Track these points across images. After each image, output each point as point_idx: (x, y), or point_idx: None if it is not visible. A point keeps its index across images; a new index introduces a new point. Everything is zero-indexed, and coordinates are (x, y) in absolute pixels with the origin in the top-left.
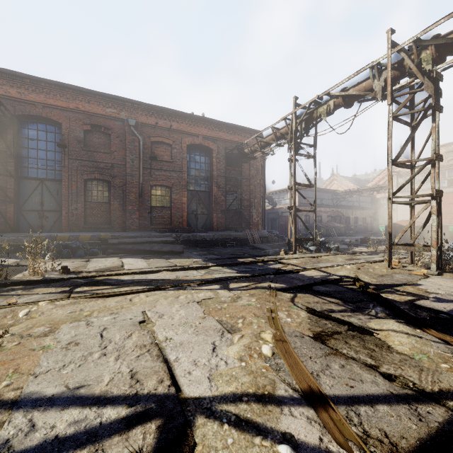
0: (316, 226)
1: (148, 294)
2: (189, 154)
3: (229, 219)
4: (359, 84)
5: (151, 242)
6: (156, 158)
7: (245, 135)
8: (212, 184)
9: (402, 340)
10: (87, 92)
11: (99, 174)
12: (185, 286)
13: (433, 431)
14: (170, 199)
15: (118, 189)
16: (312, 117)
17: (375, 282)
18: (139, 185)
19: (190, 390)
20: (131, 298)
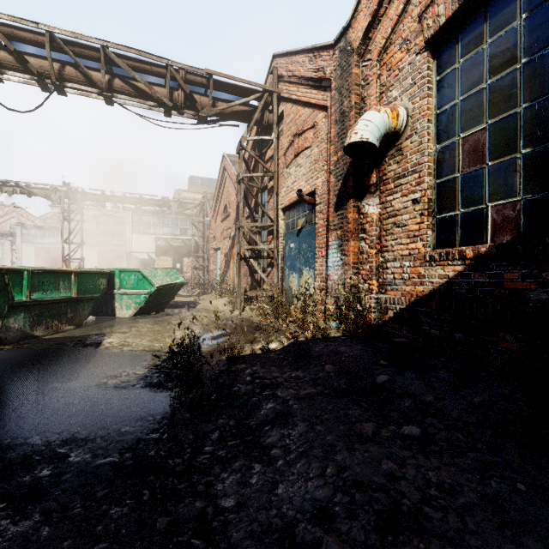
0: None
1: None
2: None
3: None
4: (42, 189)
5: None
6: None
7: None
8: None
9: None
10: None
11: None
12: None
13: None
14: None
15: None
16: None
17: None
18: None
19: None
20: None
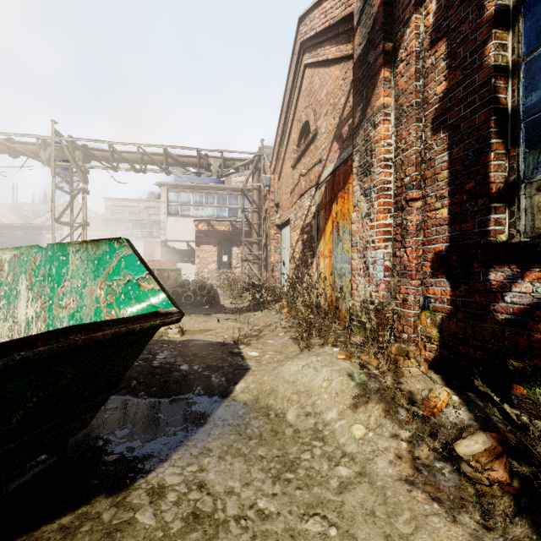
0: None
1: None
2: None
3: None
4: (26, 144)
5: None
6: None
7: None
8: None
9: None
10: None
11: None
12: None
13: None
14: None
15: None
16: None
17: None
18: None
19: None
20: None
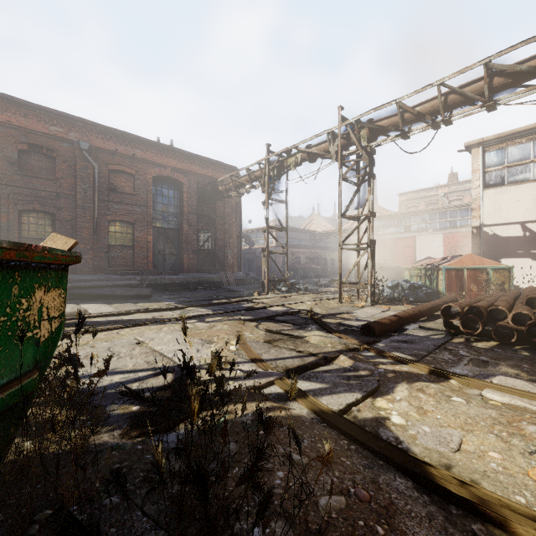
0: (294, 268)
1: (133, 329)
2: (155, 187)
3: (202, 260)
4: (319, 145)
5: (113, 286)
6: (116, 189)
7: (219, 170)
8: (183, 221)
9: (316, 338)
10: (23, 103)
11: (40, 205)
12: (165, 322)
13: (306, 363)
14: (132, 237)
15: (66, 223)
16: (283, 166)
17: (324, 313)
18: (93, 219)
19: None
20: (117, 332)
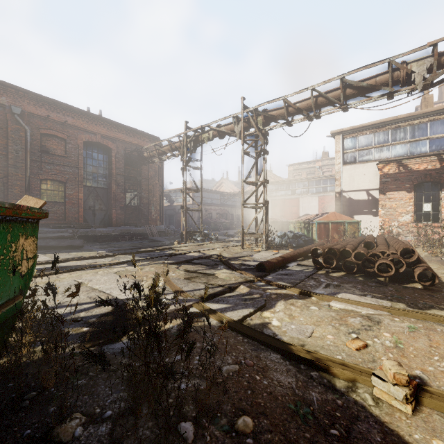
0: (207, 222)
1: (71, 273)
2: (86, 150)
3: (129, 215)
4: (227, 125)
5: (46, 238)
6: (49, 152)
7: (144, 139)
8: (111, 182)
9: (223, 274)
10: None
11: None
12: (99, 267)
13: (216, 291)
14: (64, 194)
15: None
16: (198, 140)
17: (230, 256)
18: (25, 177)
19: (123, 298)
20: (57, 276)
